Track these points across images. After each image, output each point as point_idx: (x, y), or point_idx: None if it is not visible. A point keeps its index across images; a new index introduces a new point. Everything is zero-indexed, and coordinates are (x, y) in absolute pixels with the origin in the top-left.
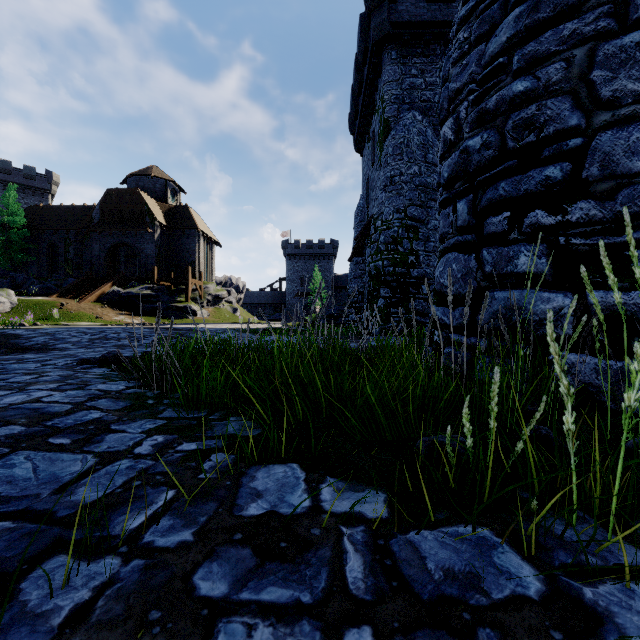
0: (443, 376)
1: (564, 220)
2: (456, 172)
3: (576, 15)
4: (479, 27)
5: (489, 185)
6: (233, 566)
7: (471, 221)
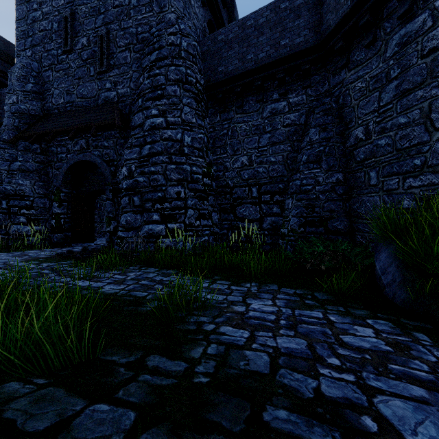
0: None
1: (30, 213)
2: (1, 192)
3: (32, 173)
4: (8, 157)
5: (12, 199)
6: None
7: (6, 207)
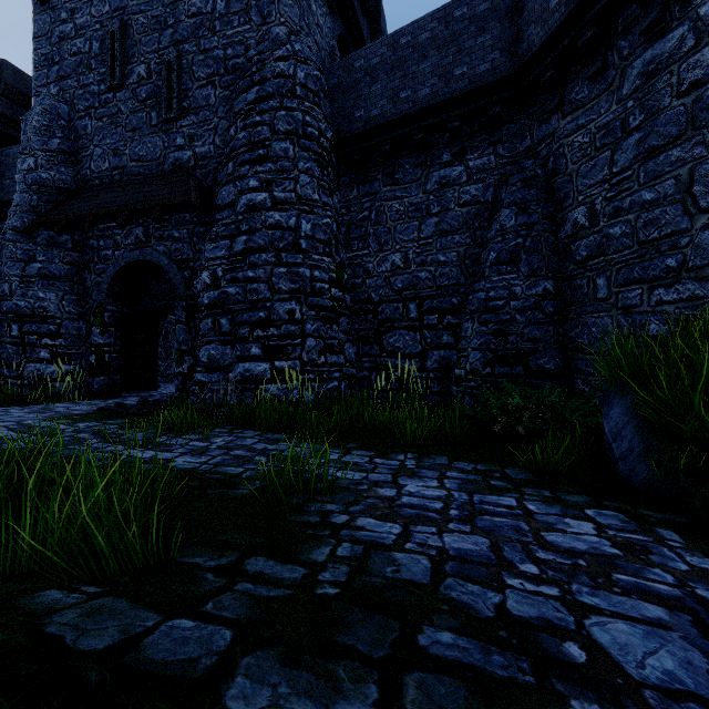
0: (4, 397)
1: (56, 344)
2: (10, 310)
3: (60, 280)
4: (22, 255)
5: (27, 322)
6: (3, 410)
7: (19, 334)
